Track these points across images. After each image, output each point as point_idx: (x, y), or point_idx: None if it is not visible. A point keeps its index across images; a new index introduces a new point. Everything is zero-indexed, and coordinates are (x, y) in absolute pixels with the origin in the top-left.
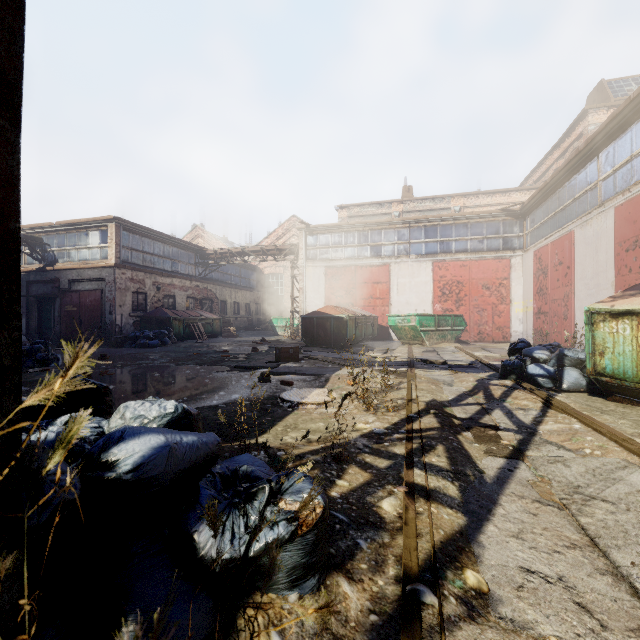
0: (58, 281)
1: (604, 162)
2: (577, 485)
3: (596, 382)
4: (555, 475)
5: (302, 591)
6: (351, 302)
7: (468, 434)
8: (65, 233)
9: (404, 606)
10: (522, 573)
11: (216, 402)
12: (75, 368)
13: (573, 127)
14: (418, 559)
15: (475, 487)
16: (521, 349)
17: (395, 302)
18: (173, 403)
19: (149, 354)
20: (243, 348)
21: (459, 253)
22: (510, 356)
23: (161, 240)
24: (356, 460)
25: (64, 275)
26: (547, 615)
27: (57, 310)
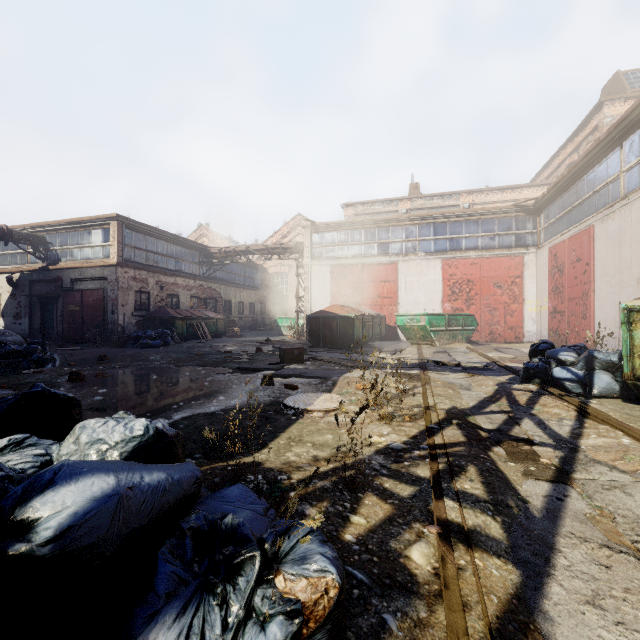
0: (60, 280)
1: (628, 152)
2: None
3: (634, 388)
4: (617, 507)
5: None
6: (358, 301)
7: (499, 450)
8: (68, 232)
9: None
10: None
11: (214, 408)
12: None
13: (587, 120)
14: None
15: (522, 524)
16: (544, 350)
17: (403, 301)
18: (143, 422)
19: (150, 355)
20: (247, 348)
21: (469, 250)
22: (531, 358)
23: (164, 239)
24: (373, 486)
25: (66, 274)
26: None
27: (60, 310)
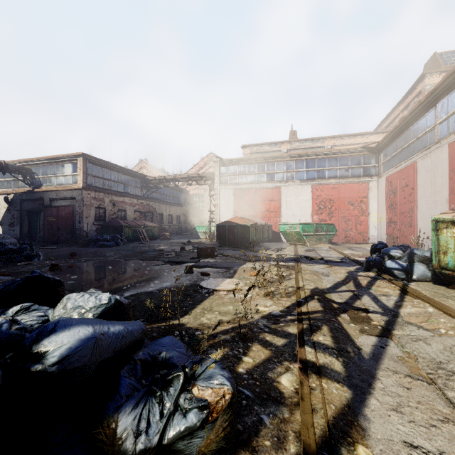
0: (42, 199)
1: (440, 110)
2: (439, 361)
3: (440, 274)
4: (419, 352)
5: None
6: (252, 214)
7: (345, 316)
8: (47, 165)
9: None
10: (406, 448)
11: (151, 289)
12: None
13: (414, 87)
14: (315, 436)
15: (356, 362)
16: (380, 249)
17: (284, 214)
18: (107, 295)
19: (106, 252)
20: (174, 247)
21: (331, 179)
22: (372, 254)
23: (116, 170)
24: (258, 338)
25: (46, 195)
26: None
27: (42, 220)
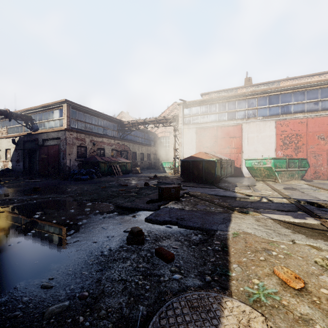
0: (37, 140)
1: None
2: None
3: None
4: None
5: None
6: (214, 151)
7: None
8: (42, 112)
9: None
10: None
11: None
12: None
13: None
14: None
15: None
16: None
17: (246, 150)
18: None
19: (71, 187)
20: (140, 182)
21: (297, 113)
22: None
23: (96, 115)
24: None
25: (40, 136)
26: None
27: (37, 157)
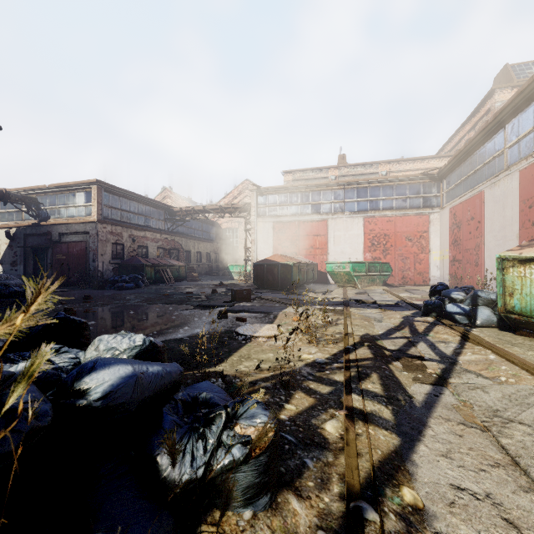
0: (50, 234)
1: (510, 132)
2: (496, 409)
3: (506, 319)
4: (476, 400)
5: (256, 508)
6: (295, 251)
7: (398, 364)
8: (56, 194)
9: (348, 522)
10: (453, 490)
11: (181, 335)
12: (37, 304)
13: (482, 104)
14: (359, 477)
15: (406, 411)
16: (440, 291)
17: (332, 251)
18: (141, 337)
19: (125, 295)
20: (204, 290)
21: (386, 210)
22: (431, 297)
23: (136, 200)
24: (301, 386)
25: (55, 229)
26: (478, 530)
27: (49, 258)
